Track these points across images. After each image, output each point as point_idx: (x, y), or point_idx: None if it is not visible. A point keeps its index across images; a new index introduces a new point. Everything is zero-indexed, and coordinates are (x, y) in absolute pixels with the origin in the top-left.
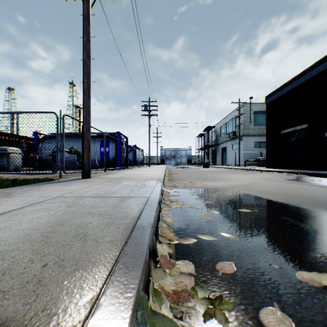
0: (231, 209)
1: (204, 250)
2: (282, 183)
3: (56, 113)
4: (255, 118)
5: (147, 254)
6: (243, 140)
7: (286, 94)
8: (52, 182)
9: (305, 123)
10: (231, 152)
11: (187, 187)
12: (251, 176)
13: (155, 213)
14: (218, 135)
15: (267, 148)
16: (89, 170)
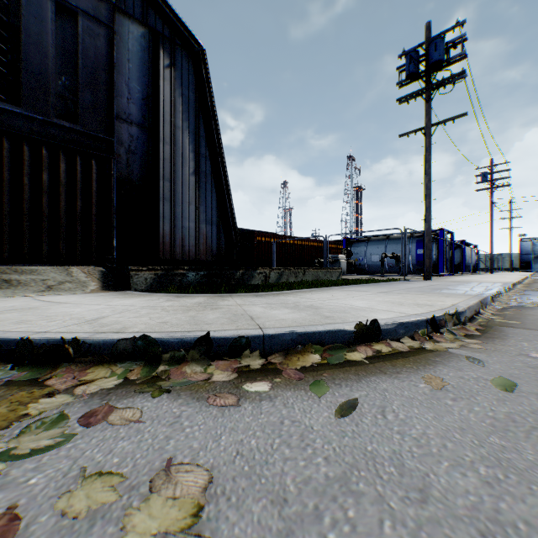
0: None
1: (524, 299)
2: None
3: (400, 229)
4: None
5: (498, 292)
6: None
7: None
8: (408, 281)
9: None
10: None
11: None
12: None
13: (501, 289)
14: None
15: None
16: (430, 274)
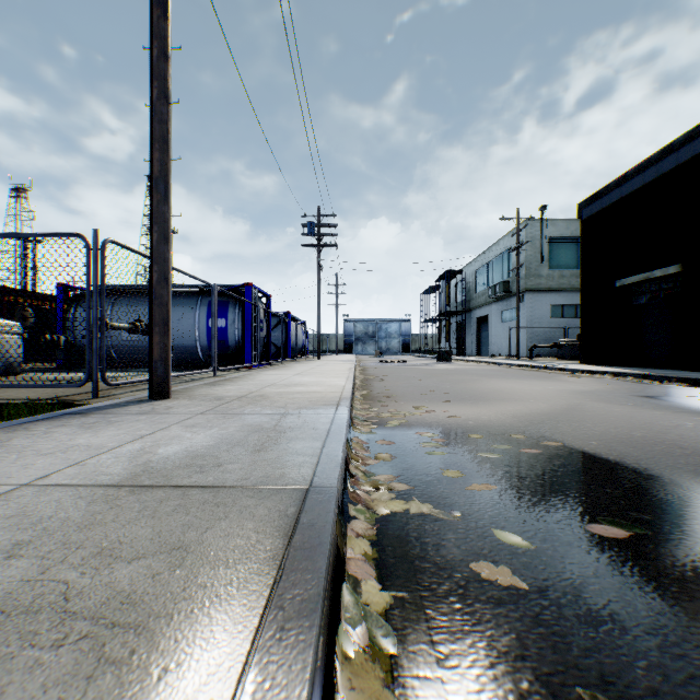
0: (560, 522)
1: None
2: (644, 410)
3: (85, 237)
4: (552, 253)
5: None
6: (526, 300)
7: (629, 198)
8: (63, 415)
9: (675, 263)
10: (498, 326)
11: (412, 423)
12: (555, 387)
13: (322, 602)
14: (470, 290)
15: (583, 319)
16: (167, 380)
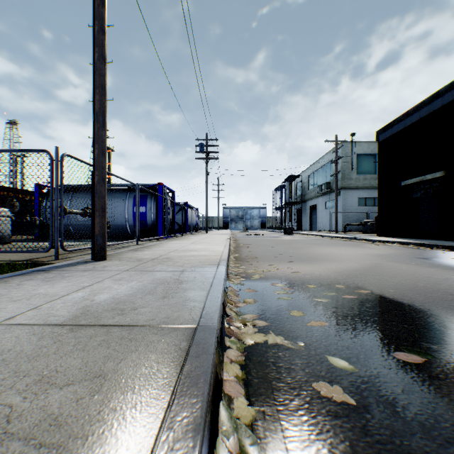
0: (374, 350)
1: None
2: (423, 268)
3: (49, 152)
4: (358, 164)
5: None
6: (341, 195)
7: (410, 127)
8: (33, 271)
9: (440, 170)
10: (323, 211)
11: (268, 276)
12: (362, 251)
13: (204, 423)
14: (305, 188)
15: (379, 207)
16: (104, 247)
